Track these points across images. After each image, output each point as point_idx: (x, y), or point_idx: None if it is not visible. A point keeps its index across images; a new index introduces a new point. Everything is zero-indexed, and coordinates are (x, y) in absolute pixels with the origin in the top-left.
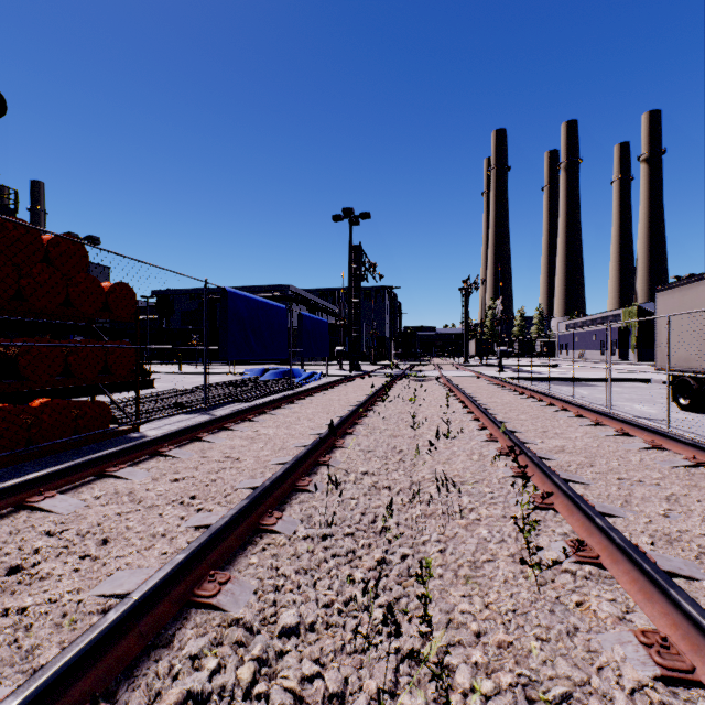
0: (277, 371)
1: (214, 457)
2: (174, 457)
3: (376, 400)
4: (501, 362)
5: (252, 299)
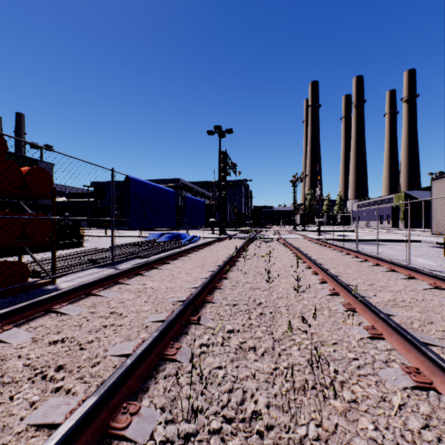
0: (169, 235)
1: (100, 313)
2: (64, 314)
3: (237, 257)
4: (319, 229)
5: (149, 184)
